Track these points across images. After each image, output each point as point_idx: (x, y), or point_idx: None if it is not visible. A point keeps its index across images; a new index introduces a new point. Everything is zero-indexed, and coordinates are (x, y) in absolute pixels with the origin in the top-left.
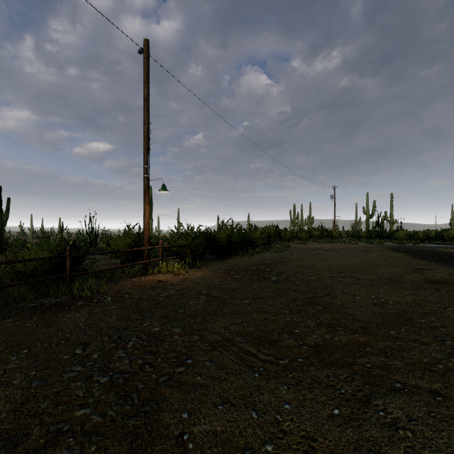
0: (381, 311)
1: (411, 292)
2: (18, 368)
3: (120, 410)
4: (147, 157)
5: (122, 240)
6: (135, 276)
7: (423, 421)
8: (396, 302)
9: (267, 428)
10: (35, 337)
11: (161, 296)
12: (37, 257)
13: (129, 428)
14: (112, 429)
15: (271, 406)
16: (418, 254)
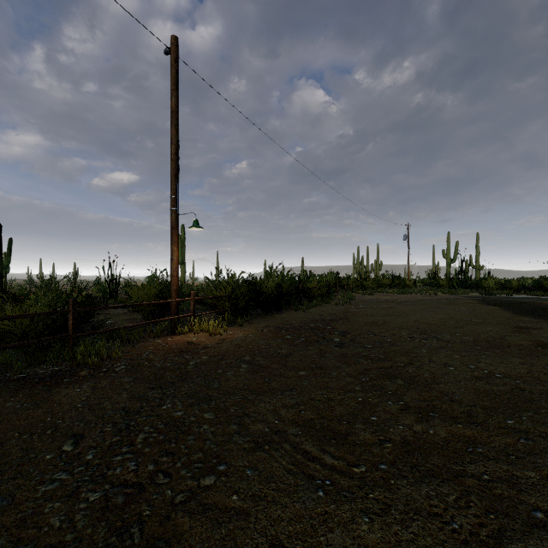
0: (488, 387)
1: (522, 360)
2: None
3: None
4: (176, 186)
5: (145, 291)
6: (160, 336)
7: None
8: (504, 375)
9: None
10: (15, 423)
11: (190, 363)
12: (29, 313)
13: None
14: None
15: None
16: (517, 308)
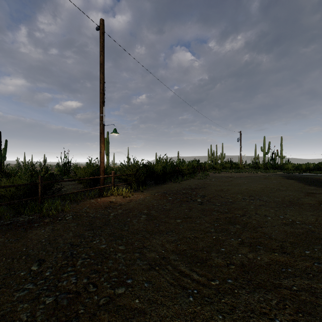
0: (292, 230)
1: (312, 213)
2: None
3: None
4: (103, 108)
5: (85, 171)
6: (93, 198)
7: None
8: (301, 222)
9: None
10: (3, 252)
11: (111, 215)
12: (14, 184)
13: None
14: None
15: None
16: (306, 181)
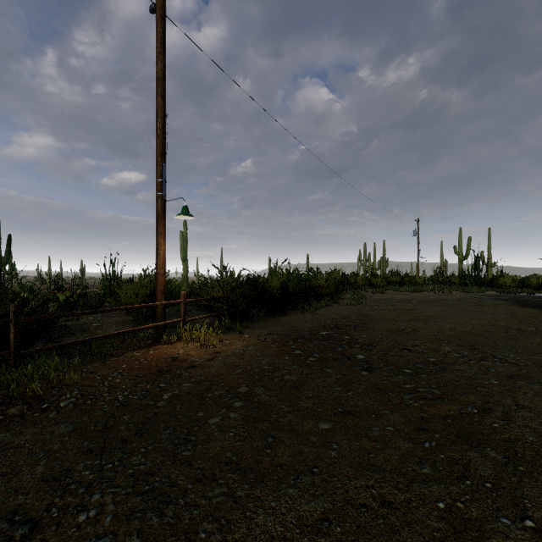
0: None
1: None
2: None
3: None
4: (162, 167)
5: (134, 290)
6: (142, 346)
7: None
8: None
9: None
10: None
11: (163, 397)
12: None
13: None
14: None
15: None
16: None
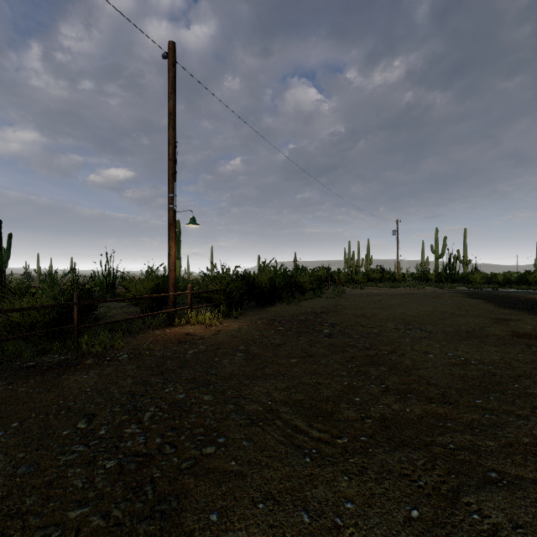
0: (462, 372)
1: (497, 349)
2: (3, 448)
3: (128, 509)
4: (173, 184)
5: (143, 284)
6: (159, 327)
7: (532, 528)
8: (479, 361)
9: (323, 536)
10: (30, 405)
11: (188, 353)
12: (37, 305)
13: (139, 536)
14: (116, 536)
15: (327, 505)
16: (500, 301)
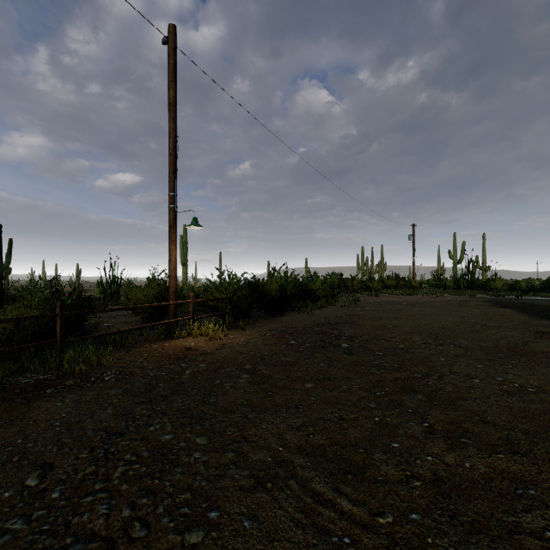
0: (523, 405)
1: None
2: None
3: None
4: (174, 182)
5: (144, 292)
6: (157, 340)
7: None
8: (538, 389)
9: None
10: None
11: (186, 373)
12: (11, 317)
13: None
14: None
15: None
16: (531, 310)
